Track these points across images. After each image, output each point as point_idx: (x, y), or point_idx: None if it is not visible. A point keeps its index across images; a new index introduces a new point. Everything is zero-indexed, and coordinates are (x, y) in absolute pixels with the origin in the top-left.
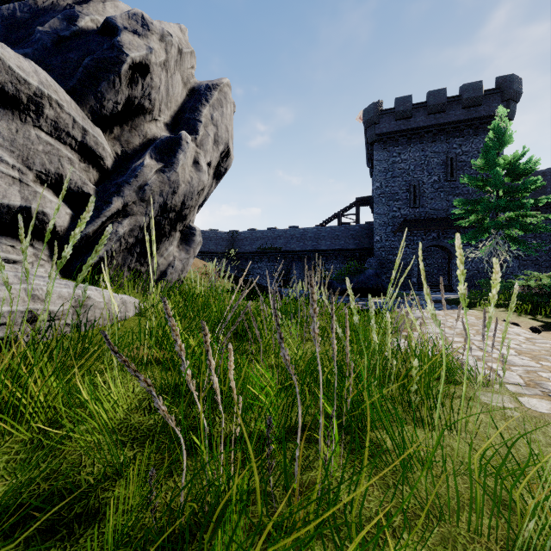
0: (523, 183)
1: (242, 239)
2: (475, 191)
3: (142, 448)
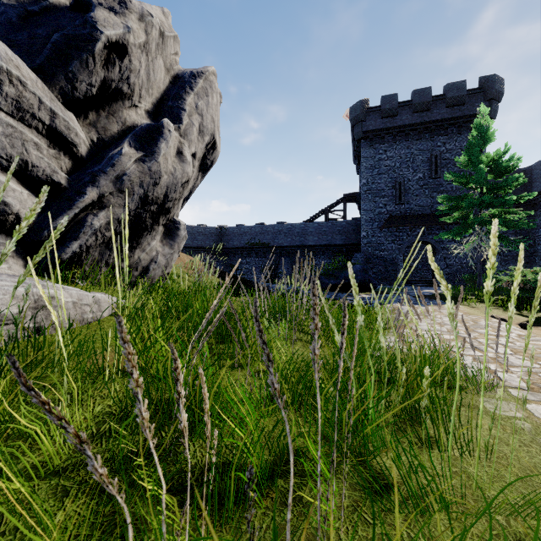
0: (506, 180)
1: (230, 235)
2: (459, 188)
3: (89, 498)
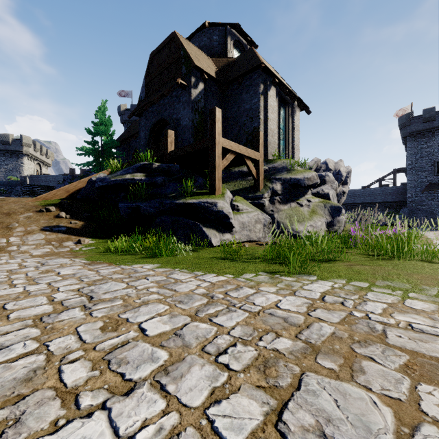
0: None
1: None
2: None
3: None
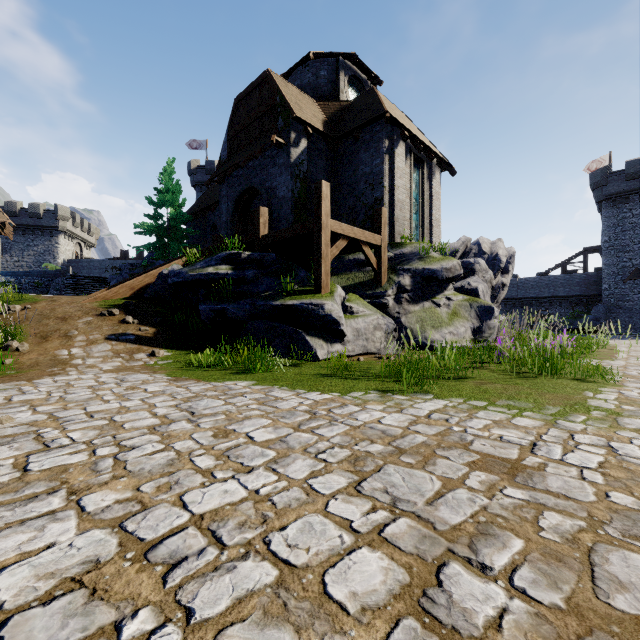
0: None
1: None
2: None
3: None
